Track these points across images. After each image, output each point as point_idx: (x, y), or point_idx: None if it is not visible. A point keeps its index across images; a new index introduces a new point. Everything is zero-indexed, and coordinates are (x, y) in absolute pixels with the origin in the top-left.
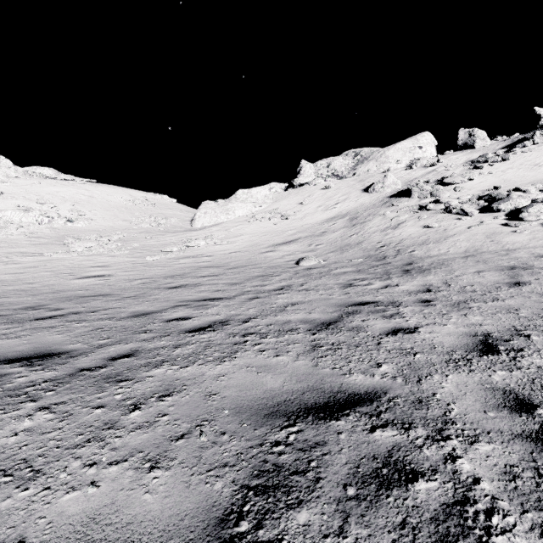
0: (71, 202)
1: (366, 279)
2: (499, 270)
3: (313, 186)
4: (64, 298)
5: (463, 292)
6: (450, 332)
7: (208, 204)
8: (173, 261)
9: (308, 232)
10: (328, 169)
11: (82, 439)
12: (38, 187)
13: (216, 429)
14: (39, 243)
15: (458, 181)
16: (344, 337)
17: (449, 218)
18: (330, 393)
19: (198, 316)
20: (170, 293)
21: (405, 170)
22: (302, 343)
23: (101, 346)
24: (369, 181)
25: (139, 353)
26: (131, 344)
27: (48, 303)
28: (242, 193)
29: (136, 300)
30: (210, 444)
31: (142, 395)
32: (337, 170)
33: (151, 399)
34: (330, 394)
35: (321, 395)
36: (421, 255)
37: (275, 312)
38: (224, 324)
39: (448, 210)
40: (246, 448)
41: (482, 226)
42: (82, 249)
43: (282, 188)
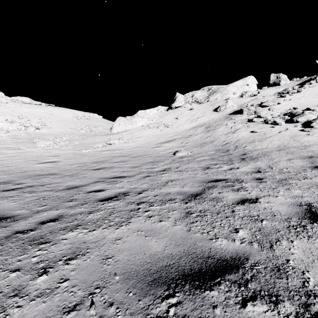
0: (39, 117)
1: (218, 164)
2: (302, 158)
3: (183, 108)
4: (27, 176)
5: (282, 172)
6: (281, 202)
7: (121, 118)
8: (98, 153)
9: (180, 135)
10: (192, 98)
11: None
12: (19, 109)
13: (106, 299)
14: (18, 141)
15: (271, 104)
16: (207, 205)
17: (266, 126)
18: (202, 258)
19: (109, 188)
20: (94, 172)
21: (238, 98)
22: (178, 210)
23: (38, 212)
24: (217, 105)
25: (62, 218)
26: (59, 210)
27: (16, 179)
28: (141, 112)
29: (71, 178)
30: None
31: (53, 258)
32: (197, 99)
33: (59, 262)
34: (202, 259)
35: (195, 260)
36: (250, 149)
37: (160, 186)
38: (125, 195)
39: (266, 122)
40: None
41: (287, 131)
42: (44, 146)
43: (165, 109)
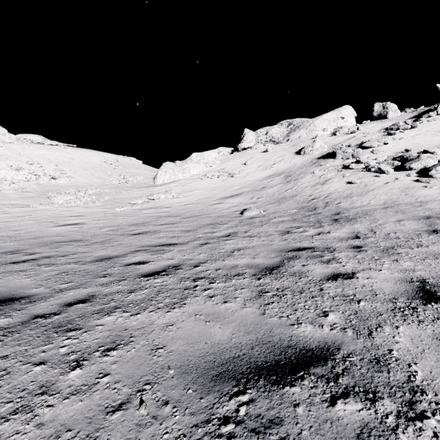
0: (55, 163)
1: (302, 227)
2: (416, 219)
3: (254, 150)
4: (42, 243)
5: (388, 238)
6: (386, 277)
7: (168, 164)
8: (138, 212)
9: (250, 188)
10: (267, 136)
11: (9, 409)
12: (28, 151)
13: (158, 397)
14: (27, 196)
15: (375, 145)
16: (287, 282)
17: (368, 175)
18: (280, 348)
19: (154, 260)
20: (133, 239)
21: (330, 137)
22: (248, 288)
23: (61, 290)
24: (300, 145)
25: (95, 298)
26: (89, 289)
27: (27, 248)
28: (196, 156)
29: (102, 245)
30: (150, 419)
31: (87, 348)
32: (274, 137)
33: (95, 353)
34: (280, 349)
35: (272, 351)
36: (346, 207)
37: (223, 257)
38: (177, 268)
39: (367, 169)
40: (190, 427)
41: (397, 182)
42: (63, 202)
43: (229, 152)
